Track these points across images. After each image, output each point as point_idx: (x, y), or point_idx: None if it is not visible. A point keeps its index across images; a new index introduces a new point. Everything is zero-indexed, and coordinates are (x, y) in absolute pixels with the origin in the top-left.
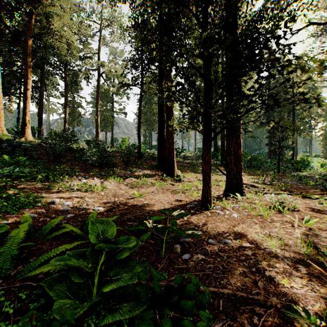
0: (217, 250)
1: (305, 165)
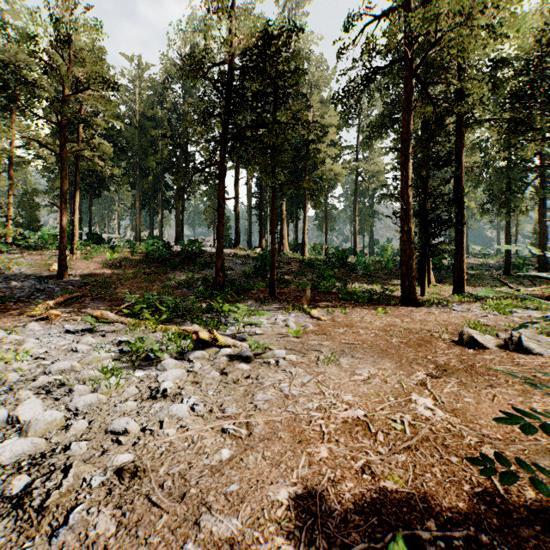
0: None
1: None
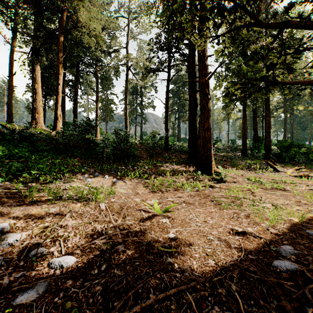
0: None
1: None
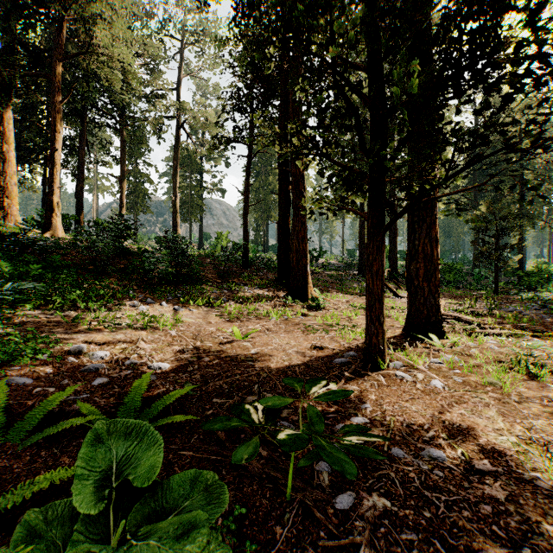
0: (417, 483)
1: (544, 279)
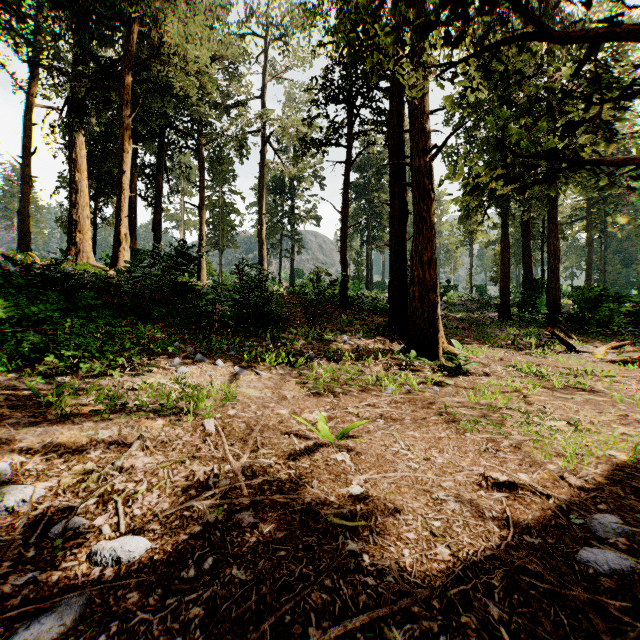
0: None
1: None
